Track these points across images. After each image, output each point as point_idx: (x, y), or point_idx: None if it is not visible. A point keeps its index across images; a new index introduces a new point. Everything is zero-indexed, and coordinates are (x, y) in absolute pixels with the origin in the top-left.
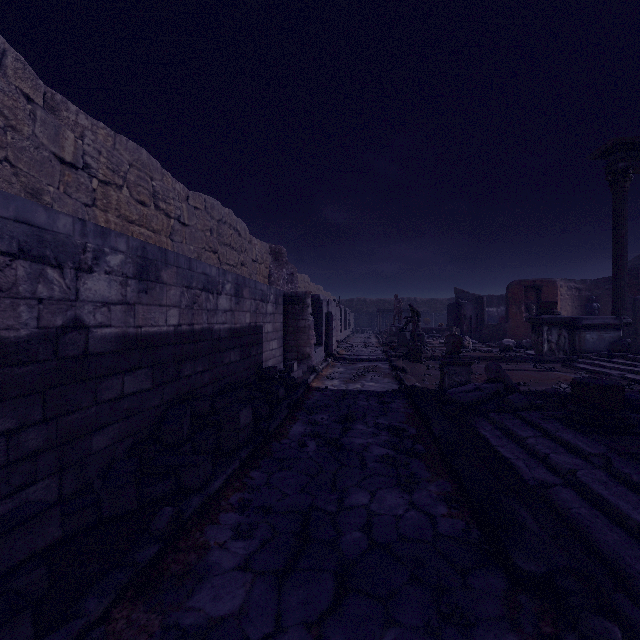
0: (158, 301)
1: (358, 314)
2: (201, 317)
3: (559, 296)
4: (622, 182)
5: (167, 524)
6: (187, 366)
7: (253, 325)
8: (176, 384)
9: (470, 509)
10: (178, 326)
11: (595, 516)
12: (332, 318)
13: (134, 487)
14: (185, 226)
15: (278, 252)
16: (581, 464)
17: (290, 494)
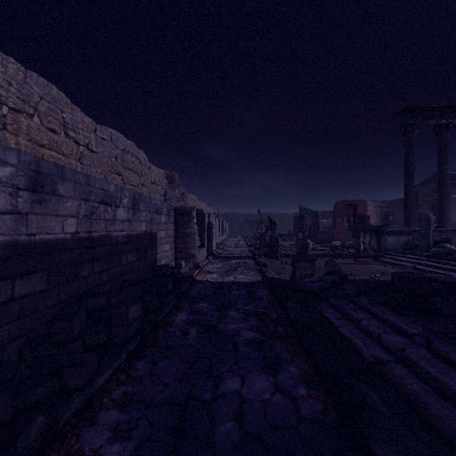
0: (54, 211)
1: (232, 224)
2: (99, 226)
3: (368, 212)
4: (411, 134)
5: (35, 439)
6: (85, 268)
7: (148, 232)
8: (74, 284)
9: (325, 389)
10: (76, 233)
11: (427, 392)
12: (212, 226)
13: (7, 396)
14: (93, 152)
15: (172, 177)
16: (407, 343)
17: (171, 384)
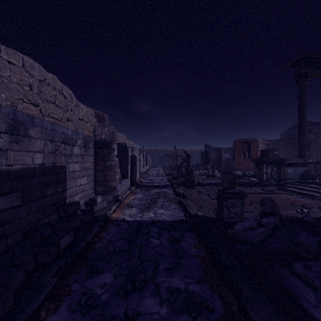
0: None
1: (153, 157)
2: None
3: (259, 148)
4: (304, 81)
5: None
6: None
7: (49, 165)
8: None
9: None
10: None
11: None
12: (136, 159)
13: None
14: None
15: (101, 116)
16: None
17: None
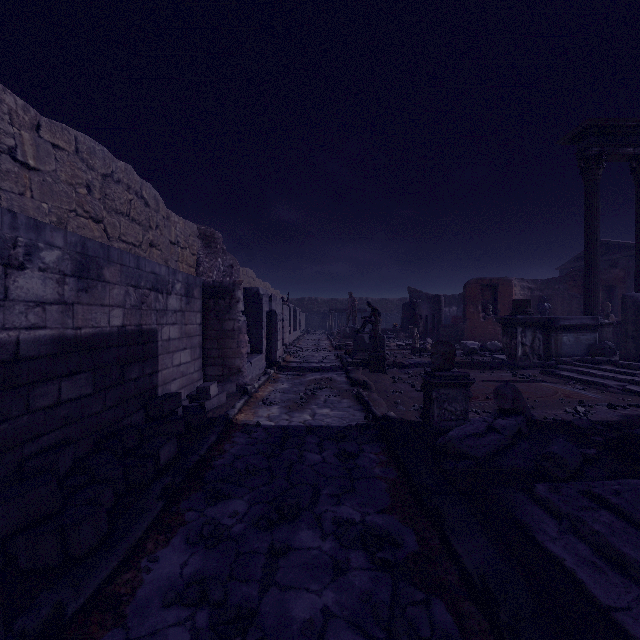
0: None
1: (309, 314)
2: None
3: (514, 296)
4: (595, 169)
5: None
6: None
7: (132, 329)
8: None
9: None
10: None
11: None
12: (276, 318)
13: None
14: (30, 169)
15: (210, 236)
16: None
17: None
